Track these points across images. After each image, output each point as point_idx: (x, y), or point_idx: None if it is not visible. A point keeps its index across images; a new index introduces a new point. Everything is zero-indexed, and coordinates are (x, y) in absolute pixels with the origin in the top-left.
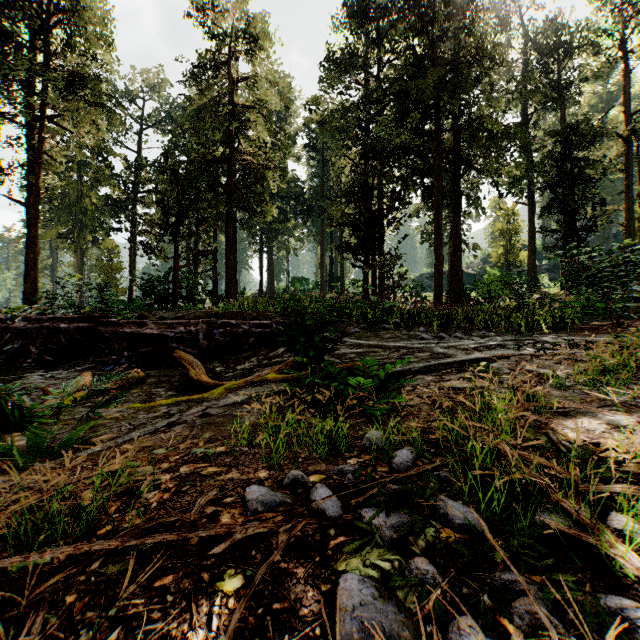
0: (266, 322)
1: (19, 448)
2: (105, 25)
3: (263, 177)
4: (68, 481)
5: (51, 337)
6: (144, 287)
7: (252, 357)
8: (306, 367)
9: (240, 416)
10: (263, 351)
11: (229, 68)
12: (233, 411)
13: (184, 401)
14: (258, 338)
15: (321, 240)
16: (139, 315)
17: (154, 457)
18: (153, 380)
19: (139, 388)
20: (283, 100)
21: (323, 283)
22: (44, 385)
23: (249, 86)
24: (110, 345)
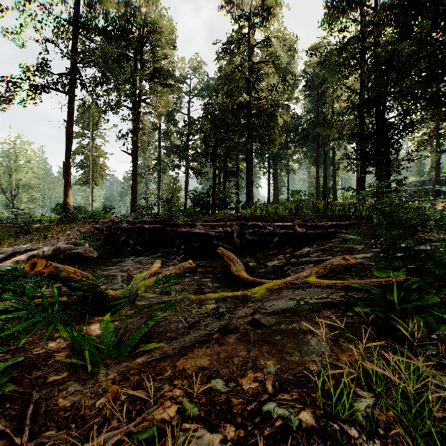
0: (288, 224)
1: (98, 337)
2: (171, 32)
3: (272, 115)
4: (111, 441)
5: (140, 234)
6: (194, 200)
7: (279, 255)
8: (347, 271)
9: (303, 338)
10: (288, 250)
11: (248, 38)
12: (289, 326)
13: (229, 297)
14: (282, 238)
15: (317, 160)
16: (191, 219)
17: (213, 399)
18: (201, 270)
19: (192, 277)
20: (289, 51)
21: (318, 193)
22: (132, 268)
23: (263, 46)
24: (173, 240)
